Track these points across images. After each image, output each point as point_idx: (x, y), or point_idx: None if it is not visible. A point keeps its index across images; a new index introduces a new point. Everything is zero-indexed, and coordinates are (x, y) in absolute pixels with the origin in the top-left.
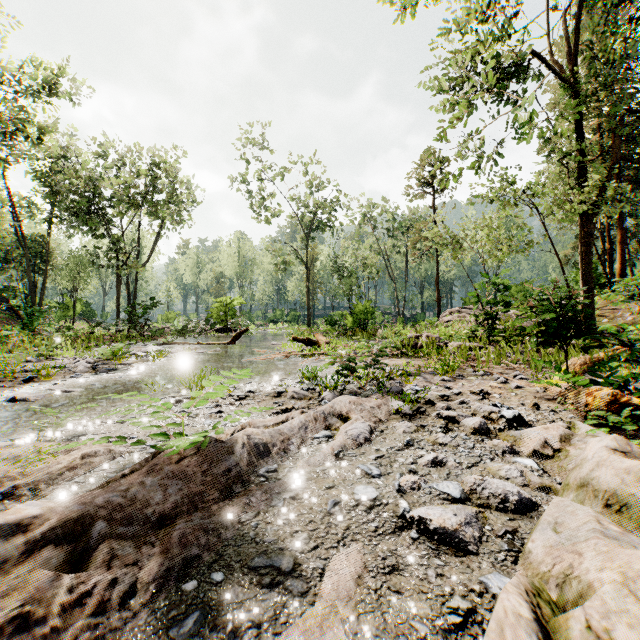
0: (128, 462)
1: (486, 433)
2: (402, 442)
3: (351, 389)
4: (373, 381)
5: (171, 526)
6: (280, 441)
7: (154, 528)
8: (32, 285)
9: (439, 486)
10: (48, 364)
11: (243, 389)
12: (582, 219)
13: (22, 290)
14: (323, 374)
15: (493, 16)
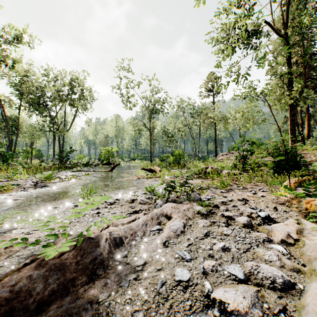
0: (36, 249)
1: (251, 227)
2: (203, 233)
3: (172, 198)
4: (184, 193)
5: (47, 310)
6: (130, 234)
7: (32, 315)
8: (10, 141)
9: (229, 269)
10: (11, 183)
11: (113, 198)
12: (290, 107)
13: (5, 143)
14: (157, 188)
15: (244, 4)
